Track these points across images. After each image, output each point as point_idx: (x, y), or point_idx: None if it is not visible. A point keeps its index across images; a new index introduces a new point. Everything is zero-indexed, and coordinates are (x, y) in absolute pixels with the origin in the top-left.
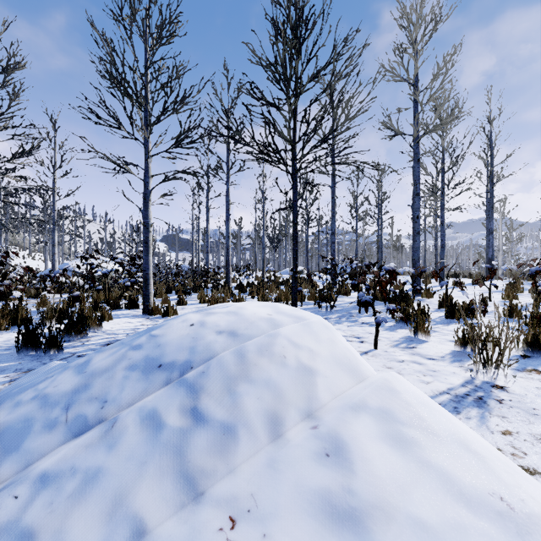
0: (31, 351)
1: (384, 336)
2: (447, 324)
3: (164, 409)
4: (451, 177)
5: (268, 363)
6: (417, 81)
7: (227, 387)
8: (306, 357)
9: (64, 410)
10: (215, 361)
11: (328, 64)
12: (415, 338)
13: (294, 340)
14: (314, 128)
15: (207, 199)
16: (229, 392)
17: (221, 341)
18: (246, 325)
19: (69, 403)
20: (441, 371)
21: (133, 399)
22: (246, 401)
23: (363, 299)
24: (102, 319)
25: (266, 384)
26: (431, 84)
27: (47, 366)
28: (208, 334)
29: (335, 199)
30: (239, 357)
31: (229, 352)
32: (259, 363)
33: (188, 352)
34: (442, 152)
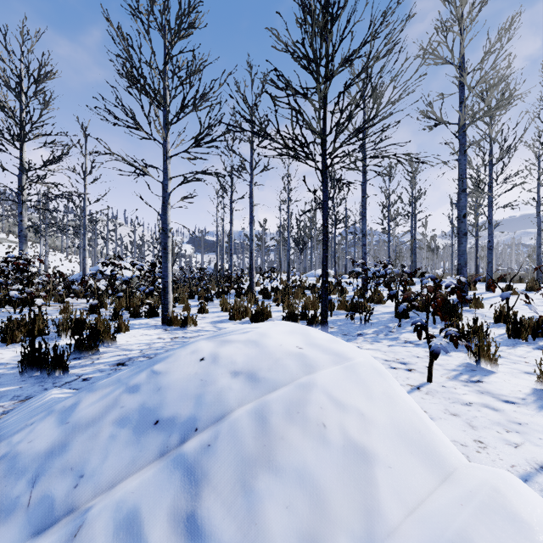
0: (36, 371)
1: (435, 361)
2: (513, 346)
3: (148, 512)
4: (501, 170)
5: (300, 437)
6: (463, 62)
7: (241, 479)
8: (355, 426)
9: (30, 484)
10: (225, 427)
11: (363, 44)
12: (477, 367)
13: (336, 395)
14: (348, 118)
15: (231, 201)
16: (243, 489)
17: (236, 389)
18: (269, 363)
19: (38, 473)
20: (529, 424)
21: (117, 475)
22: (268, 511)
23: (415, 321)
24: (119, 330)
25: (299, 477)
26: (482, 64)
27: (42, 397)
28: (220, 375)
29: (366, 198)
30: (259, 423)
31: (245, 414)
32: (287, 436)
33: (194, 404)
34: (490, 142)
